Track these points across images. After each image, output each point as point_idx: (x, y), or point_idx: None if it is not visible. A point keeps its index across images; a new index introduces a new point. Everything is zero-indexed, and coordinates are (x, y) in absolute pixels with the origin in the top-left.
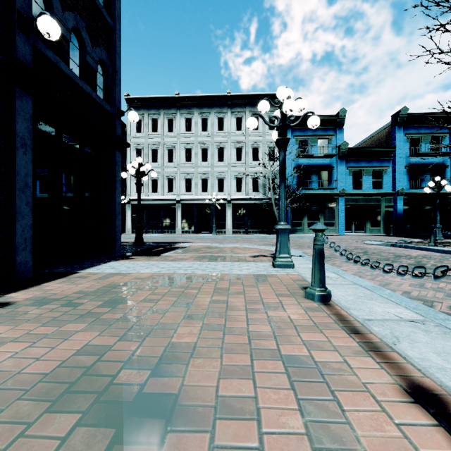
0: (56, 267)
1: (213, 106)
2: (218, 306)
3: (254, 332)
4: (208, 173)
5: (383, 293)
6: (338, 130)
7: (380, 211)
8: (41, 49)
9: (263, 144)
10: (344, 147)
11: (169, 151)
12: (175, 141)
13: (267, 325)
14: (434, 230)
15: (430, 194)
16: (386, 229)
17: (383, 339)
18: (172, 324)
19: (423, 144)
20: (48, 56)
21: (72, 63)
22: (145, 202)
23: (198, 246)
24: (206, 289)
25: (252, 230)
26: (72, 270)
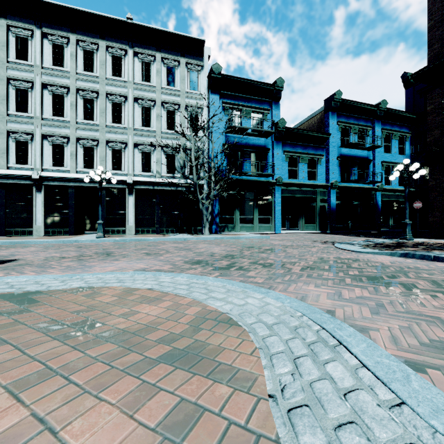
0: None
1: (103, 35)
2: None
3: None
4: (94, 138)
5: None
6: (274, 105)
7: (315, 205)
8: None
9: (183, 107)
10: (282, 126)
11: (19, 93)
12: (32, 78)
13: None
14: None
15: (358, 188)
16: (321, 225)
17: None
18: None
19: (352, 135)
20: None
21: None
22: None
23: None
24: None
25: (166, 229)
26: None
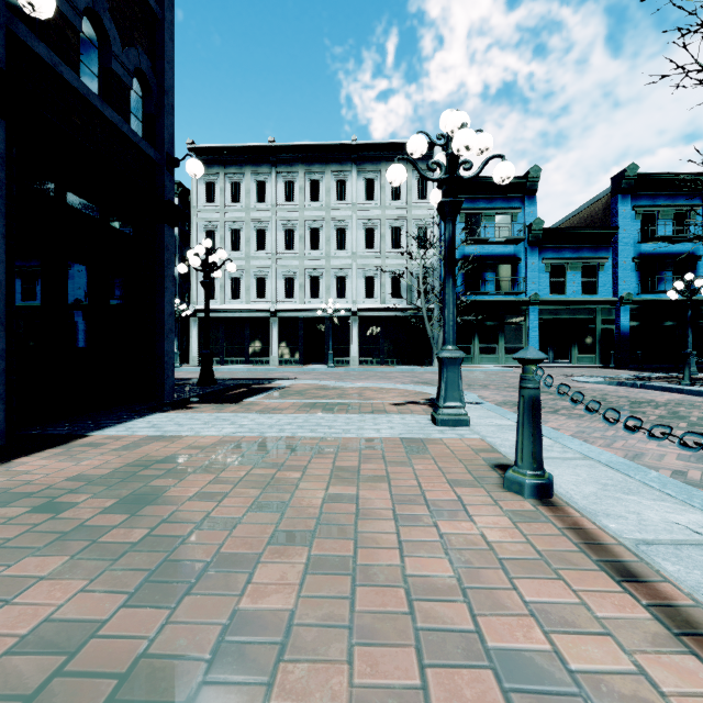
0: (54, 425)
1: (328, 162)
2: (339, 509)
3: (417, 575)
4: (321, 267)
5: (648, 478)
6: (528, 201)
7: (593, 328)
8: (24, 39)
9: (409, 222)
10: (538, 227)
11: (259, 233)
12: (269, 218)
13: (441, 558)
14: (690, 359)
15: (672, 301)
16: (603, 357)
17: (697, 596)
18: (246, 555)
19: (661, 222)
20: (37, 51)
21: (85, 72)
22: (220, 314)
23: (304, 386)
24: (317, 470)
25: (391, 359)
26: (80, 432)
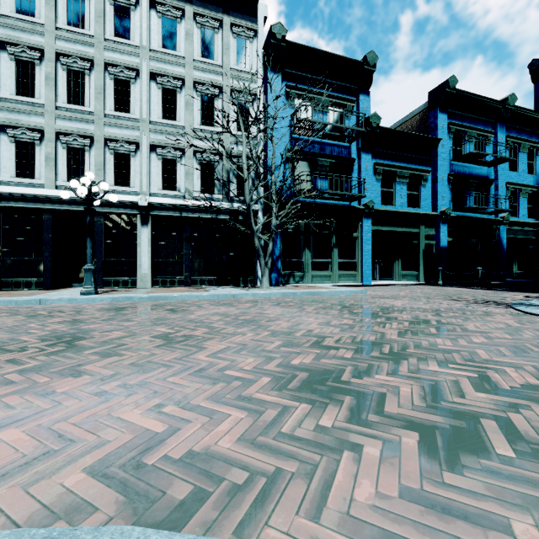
0: None
1: None
2: None
3: None
4: (86, 133)
5: None
6: (362, 94)
7: (417, 243)
8: None
9: (226, 91)
10: (374, 124)
11: None
12: None
13: None
14: None
15: (477, 220)
16: (426, 274)
17: None
18: None
19: (467, 144)
20: None
21: None
22: None
23: None
24: None
25: (201, 278)
26: None
